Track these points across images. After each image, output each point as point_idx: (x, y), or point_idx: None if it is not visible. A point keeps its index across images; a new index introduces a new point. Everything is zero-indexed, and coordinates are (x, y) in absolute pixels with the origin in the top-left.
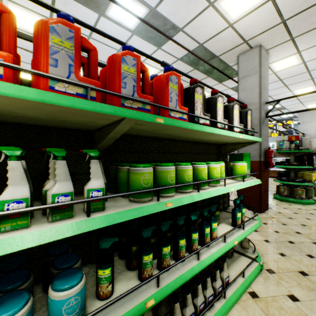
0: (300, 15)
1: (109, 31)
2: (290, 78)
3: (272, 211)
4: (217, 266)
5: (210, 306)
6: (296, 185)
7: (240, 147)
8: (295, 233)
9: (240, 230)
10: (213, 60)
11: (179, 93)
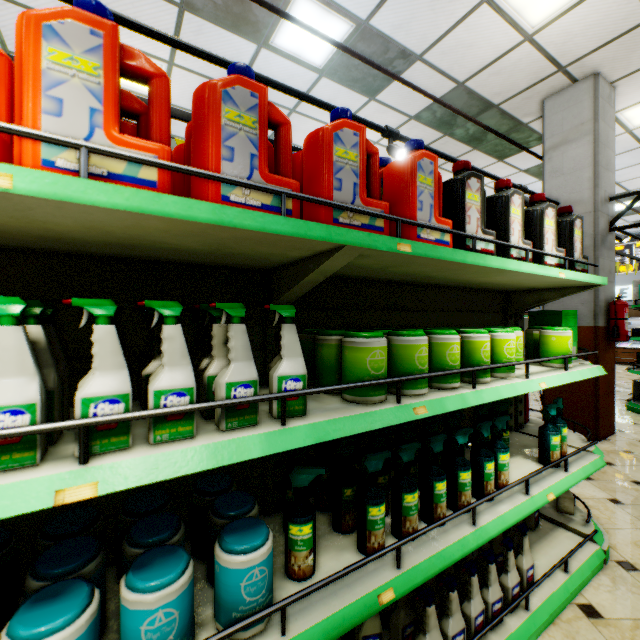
0: None
1: (275, 74)
2: None
3: (624, 437)
4: (509, 543)
5: (497, 621)
6: None
7: (556, 297)
8: None
9: (558, 473)
10: (485, 114)
11: (437, 191)
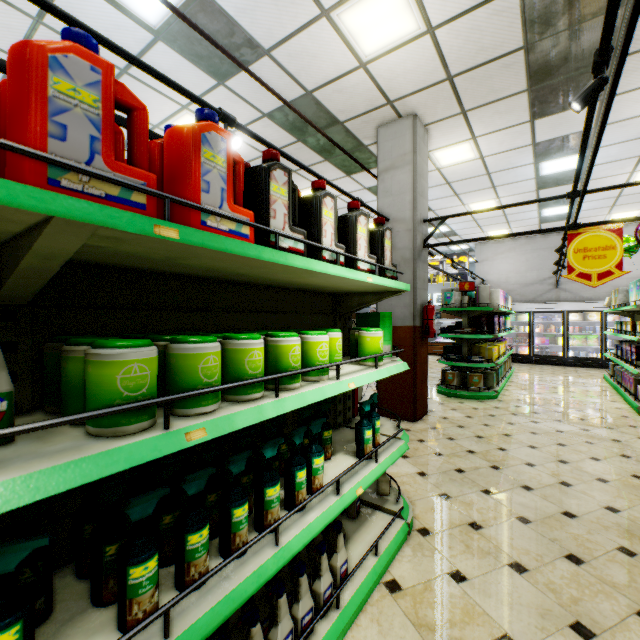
0: (475, 72)
1: (93, 18)
2: (462, 181)
3: (434, 416)
4: (322, 547)
5: (305, 636)
6: (471, 367)
7: (374, 300)
8: (467, 453)
9: (370, 465)
10: (333, 128)
11: (231, 175)
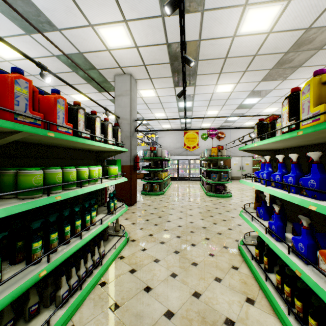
0: (154, 66)
1: None
2: (151, 104)
3: (139, 203)
4: (95, 244)
5: (90, 272)
6: (154, 182)
7: (114, 154)
8: (150, 214)
9: (113, 215)
10: (93, 70)
11: (66, 112)
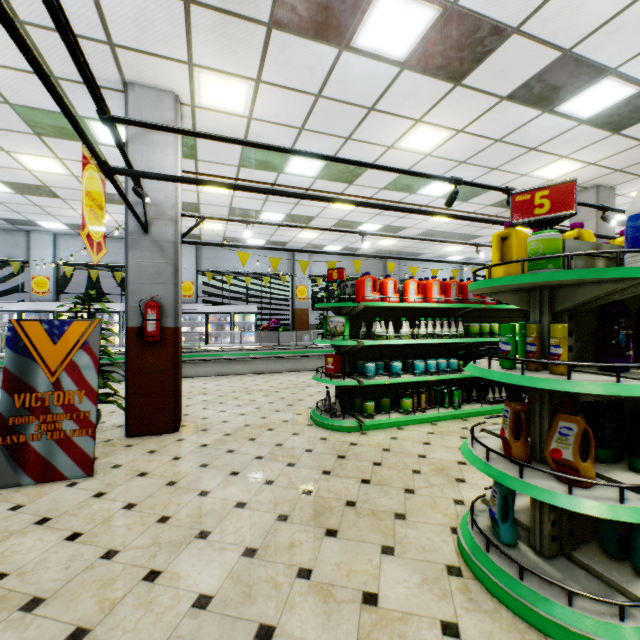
0: (637, 165)
1: (414, 200)
2: None
3: None
4: None
5: None
6: None
7: None
8: None
9: None
10: None
11: None
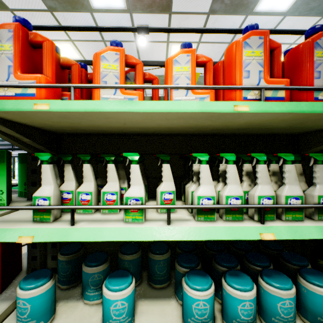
0: None
1: None
2: None
3: None
4: None
5: None
6: None
7: None
8: None
9: None
10: None
11: None
